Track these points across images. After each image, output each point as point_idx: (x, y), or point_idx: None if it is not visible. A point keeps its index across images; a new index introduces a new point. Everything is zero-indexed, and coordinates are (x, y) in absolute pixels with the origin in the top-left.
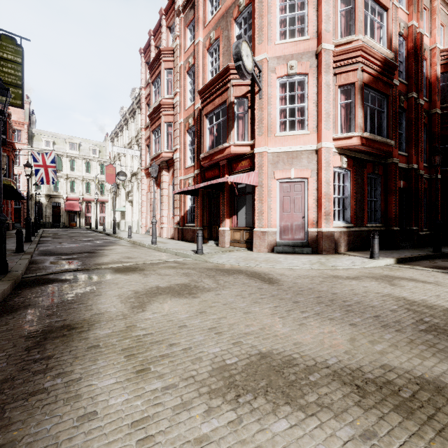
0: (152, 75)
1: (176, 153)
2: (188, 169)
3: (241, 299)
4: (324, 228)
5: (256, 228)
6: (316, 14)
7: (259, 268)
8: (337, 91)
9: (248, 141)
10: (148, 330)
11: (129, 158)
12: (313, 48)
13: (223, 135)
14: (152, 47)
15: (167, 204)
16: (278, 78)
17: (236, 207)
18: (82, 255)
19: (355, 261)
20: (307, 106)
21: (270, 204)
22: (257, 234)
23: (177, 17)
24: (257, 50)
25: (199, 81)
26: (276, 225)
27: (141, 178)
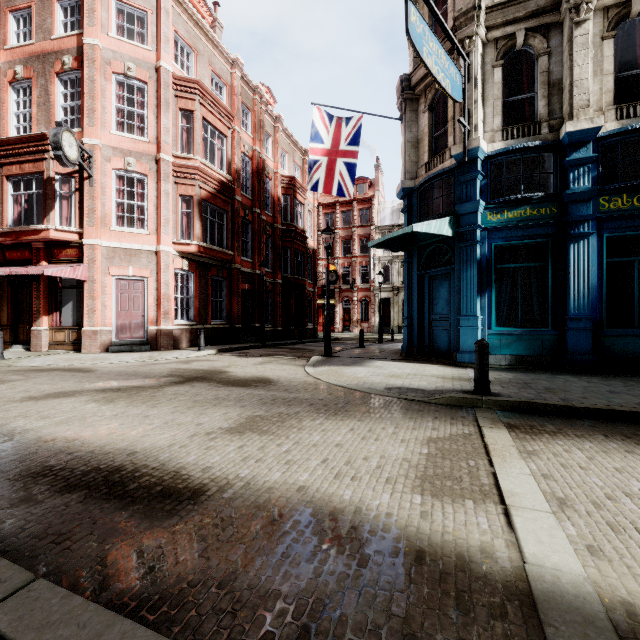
0: None
1: None
2: None
3: (51, 381)
4: (163, 326)
5: (86, 327)
6: (156, 121)
7: (82, 365)
8: (178, 199)
9: (76, 229)
10: None
11: None
12: (154, 153)
13: (38, 211)
14: None
15: None
16: (114, 169)
17: (59, 302)
18: None
19: (184, 353)
20: (147, 207)
21: (104, 301)
22: (88, 334)
23: None
24: (87, 131)
25: None
26: (112, 323)
27: None
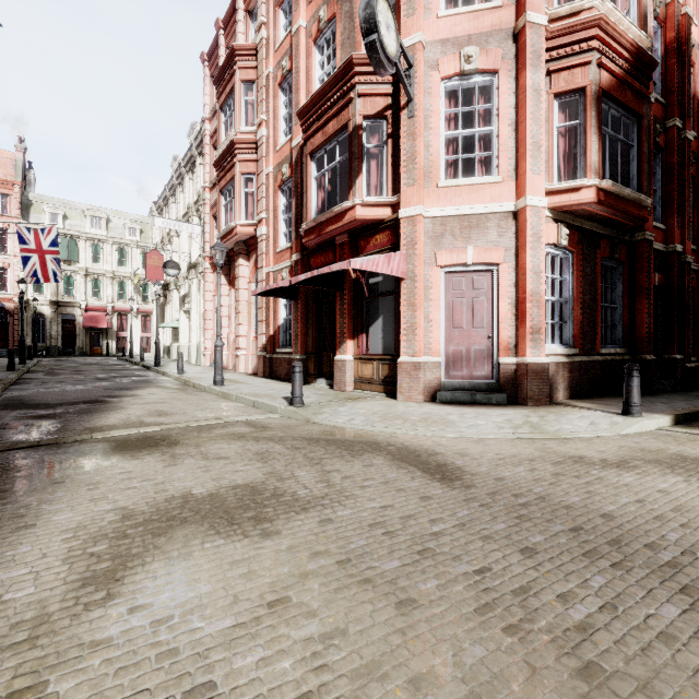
0: (220, 94)
1: (260, 227)
2: (281, 253)
3: (384, 542)
4: (530, 357)
5: (403, 357)
6: None
7: (413, 437)
8: (551, 104)
9: (388, 197)
10: None
11: (186, 240)
12: (509, 23)
13: (342, 189)
14: (221, 49)
15: (246, 315)
16: (443, 79)
17: (365, 319)
18: (74, 409)
19: (598, 421)
20: (497, 132)
21: (429, 312)
22: (405, 369)
23: None
24: (404, 27)
25: (299, 97)
26: (440, 350)
27: (204, 271)
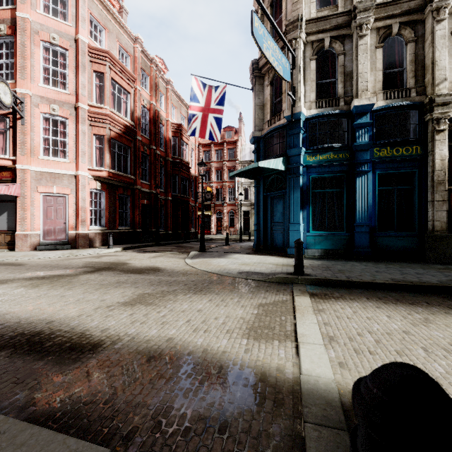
0: None
1: None
2: None
3: None
4: (81, 231)
5: (18, 231)
6: (75, 79)
7: (14, 260)
8: (92, 137)
9: (10, 157)
10: None
11: None
12: (73, 102)
13: None
14: None
15: None
16: (41, 112)
17: None
18: None
19: (97, 251)
20: (68, 142)
21: (34, 212)
22: (20, 237)
23: None
24: (19, 83)
25: None
26: (40, 228)
27: None
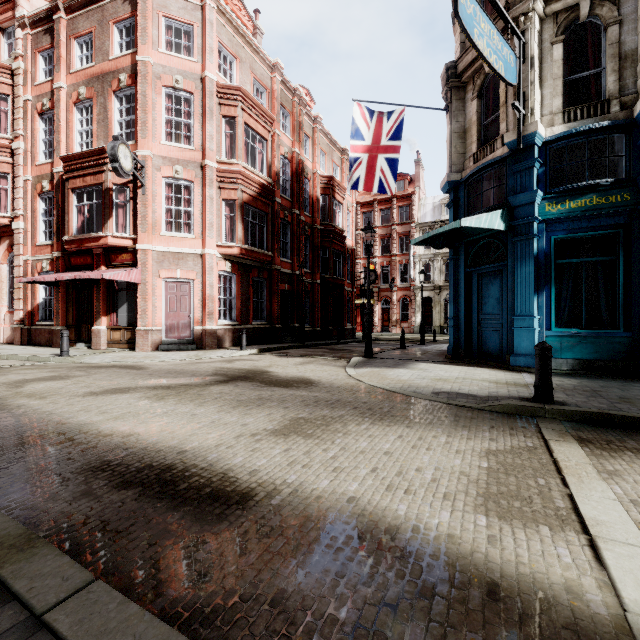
0: None
1: (17, 221)
2: (41, 247)
3: (109, 377)
4: (208, 326)
5: (139, 327)
6: (202, 129)
7: (135, 363)
8: (221, 203)
9: (130, 235)
10: (35, 391)
11: None
12: (199, 160)
13: (98, 220)
14: None
15: None
16: (164, 177)
17: (116, 303)
18: None
19: (227, 353)
20: (193, 212)
21: (155, 302)
22: (140, 333)
23: (20, 28)
24: (140, 143)
25: (60, 138)
26: (162, 323)
27: None
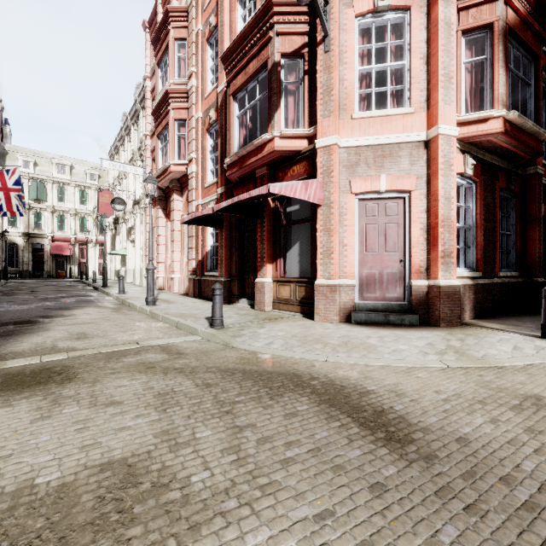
0: (157, 52)
1: (190, 165)
2: (209, 188)
3: None
4: (442, 280)
5: (319, 280)
6: None
7: (336, 366)
8: (459, 40)
9: (305, 129)
10: None
11: (132, 181)
12: None
13: (262, 124)
14: (159, 16)
15: (180, 243)
16: (357, 16)
17: (283, 245)
18: None
19: (521, 345)
20: (409, 65)
21: (343, 237)
22: (322, 291)
23: None
24: None
25: (224, 47)
26: (354, 273)
27: (146, 206)
